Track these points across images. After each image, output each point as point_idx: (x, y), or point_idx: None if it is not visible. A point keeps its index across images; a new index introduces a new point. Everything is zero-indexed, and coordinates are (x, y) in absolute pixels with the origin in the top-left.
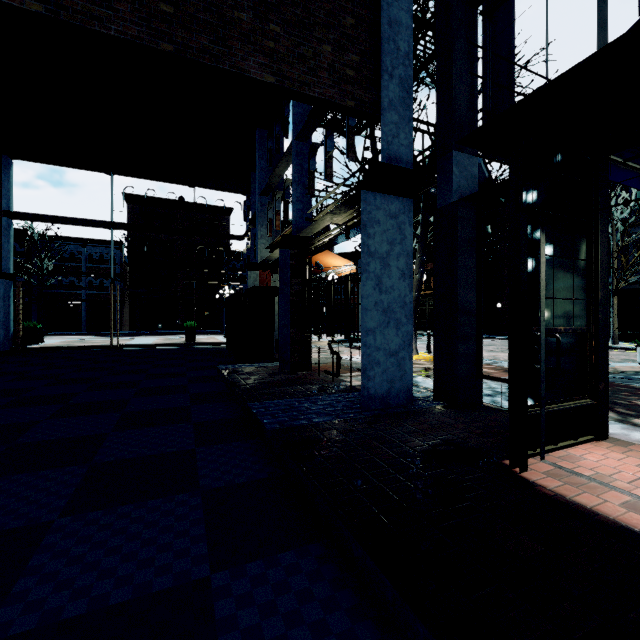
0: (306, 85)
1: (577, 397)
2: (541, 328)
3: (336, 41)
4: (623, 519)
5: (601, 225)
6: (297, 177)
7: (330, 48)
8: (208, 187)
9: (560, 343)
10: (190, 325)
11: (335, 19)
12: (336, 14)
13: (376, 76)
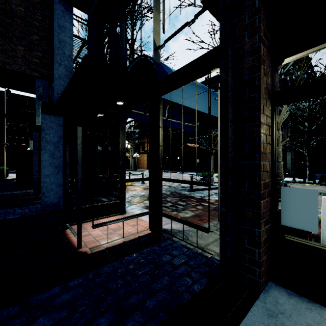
0: (7, 64)
1: (112, 200)
2: (66, 177)
3: (27, 45)
4: (74, 240)
5: (121, 138)
6: (45, 96)
7: (23, 48)
8: (15, 89)
9: (74, 182)
10: (2, 168)
11: (26, 35)
12: (27, 33)
13: (52, 63)
